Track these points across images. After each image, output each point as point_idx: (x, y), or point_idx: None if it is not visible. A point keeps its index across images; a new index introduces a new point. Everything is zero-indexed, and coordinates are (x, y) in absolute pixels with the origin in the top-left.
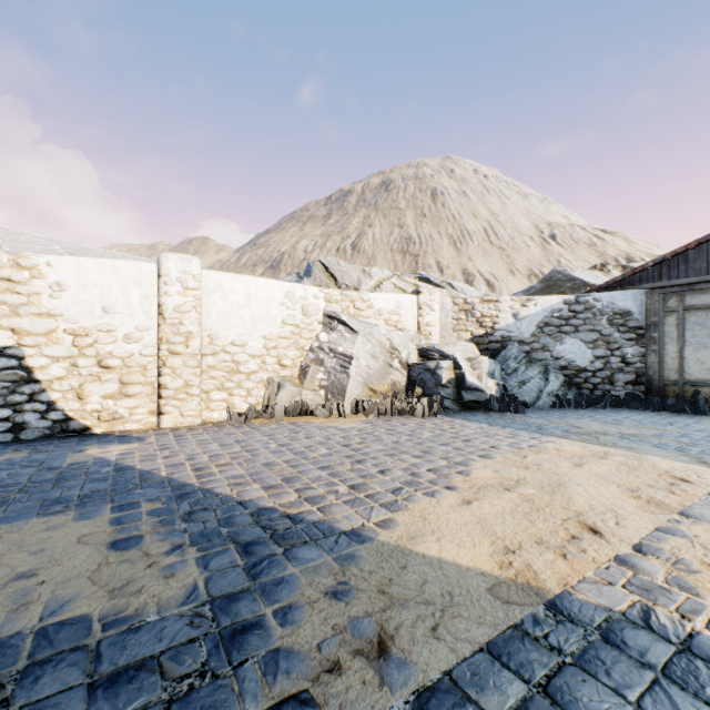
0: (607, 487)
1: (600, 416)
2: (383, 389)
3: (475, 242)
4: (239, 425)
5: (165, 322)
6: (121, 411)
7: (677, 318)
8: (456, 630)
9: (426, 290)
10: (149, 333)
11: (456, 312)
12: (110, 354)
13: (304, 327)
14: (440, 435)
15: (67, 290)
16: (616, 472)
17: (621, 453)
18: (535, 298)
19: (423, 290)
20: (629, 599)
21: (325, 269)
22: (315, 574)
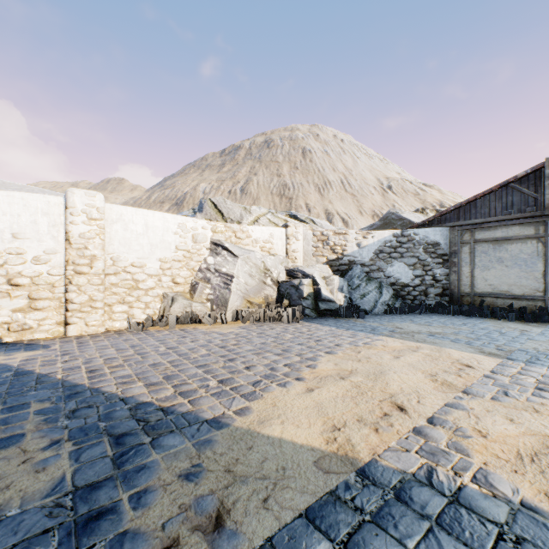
0: (415, 373)
1: (417, 319)
2: (258, 301)
3: (334, 189)
4: (137, 332)
5: (71, 246)
6: (30, 322)
7: (469, 248)
8: (283, 500)
9: (293, 224)
10: (56, 256)
11: (315, 241)
12: (19, 274)
13: (194, 252)
14: (299, 336)
15: None
16: (423, 361)
17: (428, 347)
18: (373, 232)
19: (290, 224)
20: (419, 462)
21: (214, 206)
22: (174, 459)
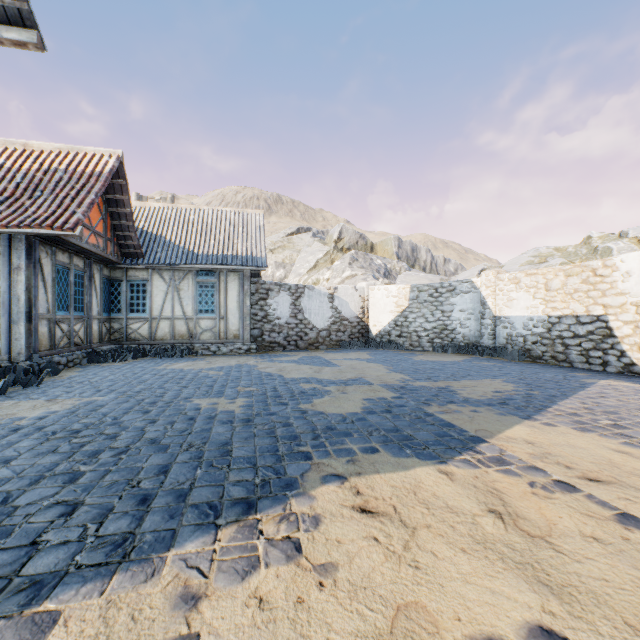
0: None
1: None
2: None
3: None
4: None
5: None
6: None
7: None
8: (457, 420)
9: None
10: None
11: None
12: None
13: None
14: None
15: (631, 275)
16: None
17: None
18: None
19: None
20: (486, 452)
21: None
22: (486, 409)
